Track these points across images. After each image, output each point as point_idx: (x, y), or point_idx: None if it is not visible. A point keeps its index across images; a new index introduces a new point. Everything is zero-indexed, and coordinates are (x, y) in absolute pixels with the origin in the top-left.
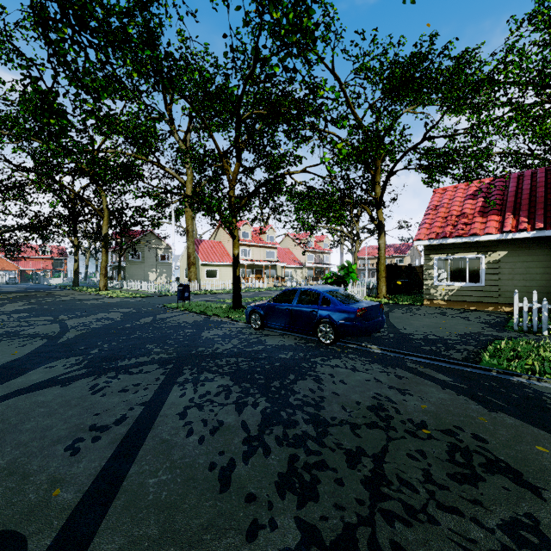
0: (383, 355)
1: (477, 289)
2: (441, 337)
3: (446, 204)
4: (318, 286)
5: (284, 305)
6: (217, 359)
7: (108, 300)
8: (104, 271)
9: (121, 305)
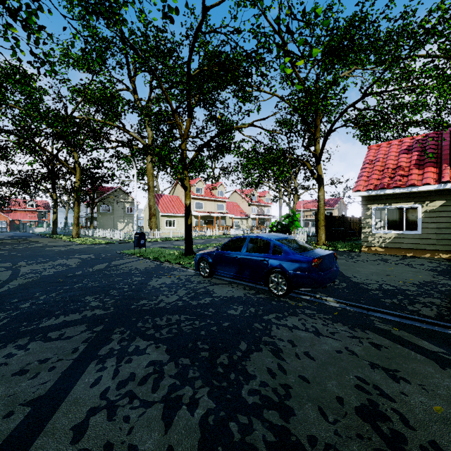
0: (343, 311)
1: (414, 237)
2: (397, 288)
3: (381, 158)
4: (268, 233)
5: (233, 253)
6: (157, 317)
7: (75, 246)
8: (76, 221)
9: (84, 251)
